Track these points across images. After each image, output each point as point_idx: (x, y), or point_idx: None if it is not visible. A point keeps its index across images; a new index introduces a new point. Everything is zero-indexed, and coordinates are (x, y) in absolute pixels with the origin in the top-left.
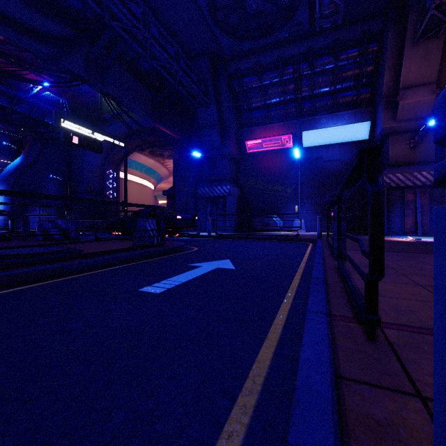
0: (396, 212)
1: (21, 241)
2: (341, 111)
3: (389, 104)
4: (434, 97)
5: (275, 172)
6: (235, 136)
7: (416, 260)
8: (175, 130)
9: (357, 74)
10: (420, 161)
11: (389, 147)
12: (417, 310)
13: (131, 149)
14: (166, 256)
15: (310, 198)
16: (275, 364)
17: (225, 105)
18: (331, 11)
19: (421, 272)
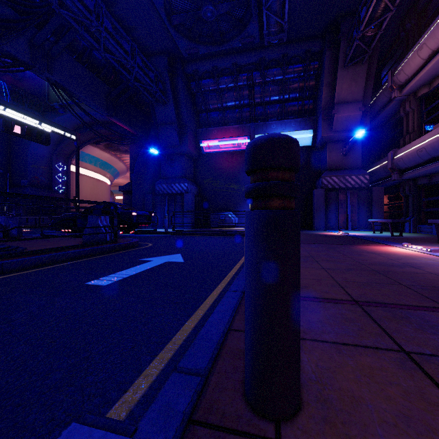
0: (332, 210)
1: None
2: (288, 118)
3: (327, 116)
4: (360, 113)
5: (231, 171)
6: (193, 136)
7: (333, 250)
8: (132, 125)
9: (301, 87)
10: (351, 167)
11: (327, 153)
12: (309, 286)
13: (84, 141)
14: (119, 252)
15: None
16: (195, 330)
17: (183, 105)
18: (277, 30)
19: (331, 259)
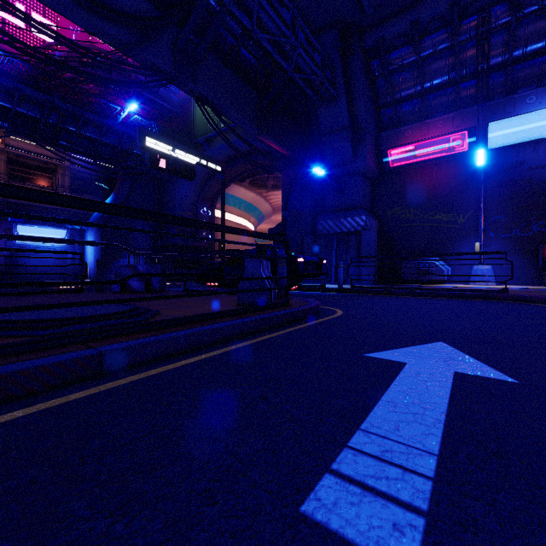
0: None
1: (94, 293)
2: None
3: None
4: None
5: (436, 193)
6: (372, 144)
7: None
8: (285, 144)
9: None
10: None
11: None
12: None
13: (228, 180)
14: (300, 327)
15: (501, 231)
16: None
17: (359, 97)
18: None
19: None
